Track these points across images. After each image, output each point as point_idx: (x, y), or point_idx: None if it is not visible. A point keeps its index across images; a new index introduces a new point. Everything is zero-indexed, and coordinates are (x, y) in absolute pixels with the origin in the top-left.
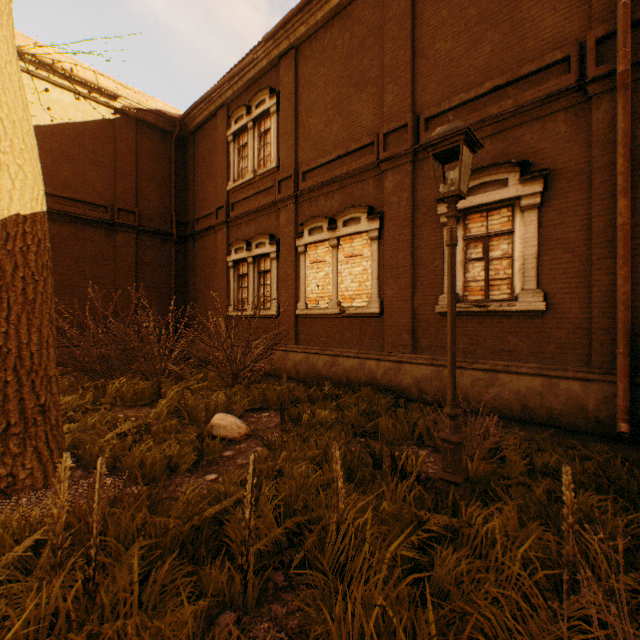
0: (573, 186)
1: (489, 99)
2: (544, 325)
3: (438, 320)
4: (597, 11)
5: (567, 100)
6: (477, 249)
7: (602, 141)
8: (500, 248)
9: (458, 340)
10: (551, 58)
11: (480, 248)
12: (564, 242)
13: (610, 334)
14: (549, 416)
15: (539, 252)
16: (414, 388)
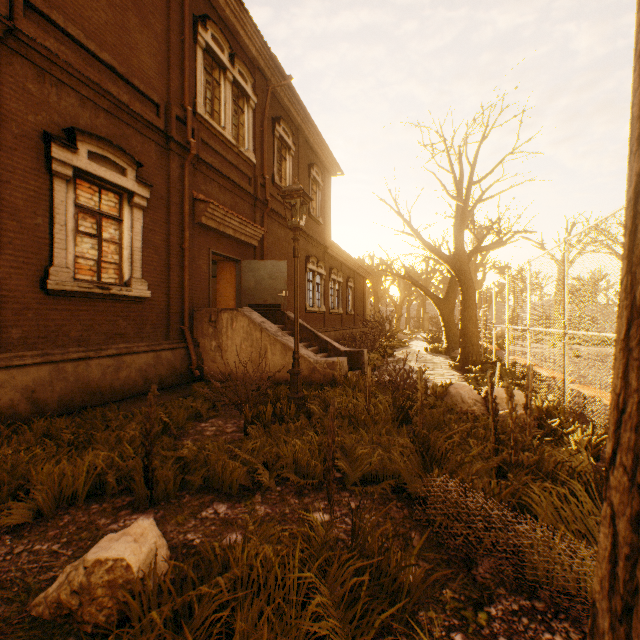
0: (160, 206)
1: (105, 71)
2: (145, 310)
3: (43, 300)
4: (174, 94)
5: (160, 138)
6: (86, 222)
7: (176, 186)
8: (108, 231)
9: (72, 327)
10: (153, 95)
11: (89, 223)
12: (156, 246)
13: (179, 316)
14: (161, 381)
15: (142, 248)
16: (26, 403)
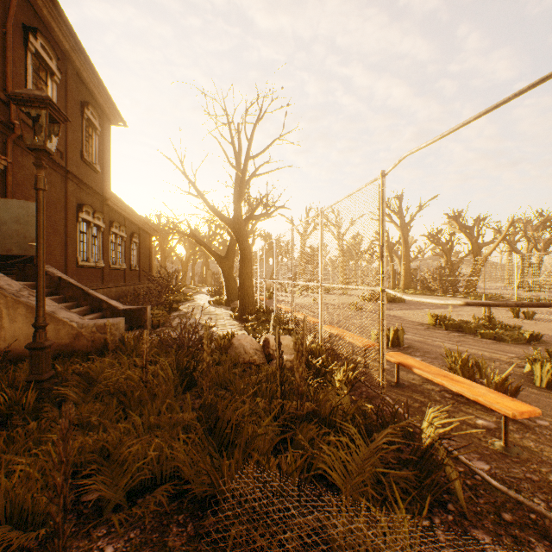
0: None
1: None
2: None
3: None
4: None
5: None
6: None
7: None
8: None
9: None
10: None
11: None
12: None
13: None
14: None
15: None
16: None
